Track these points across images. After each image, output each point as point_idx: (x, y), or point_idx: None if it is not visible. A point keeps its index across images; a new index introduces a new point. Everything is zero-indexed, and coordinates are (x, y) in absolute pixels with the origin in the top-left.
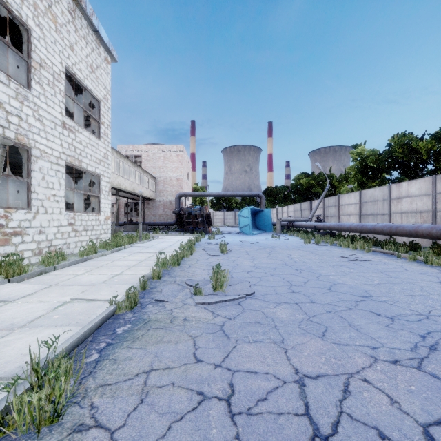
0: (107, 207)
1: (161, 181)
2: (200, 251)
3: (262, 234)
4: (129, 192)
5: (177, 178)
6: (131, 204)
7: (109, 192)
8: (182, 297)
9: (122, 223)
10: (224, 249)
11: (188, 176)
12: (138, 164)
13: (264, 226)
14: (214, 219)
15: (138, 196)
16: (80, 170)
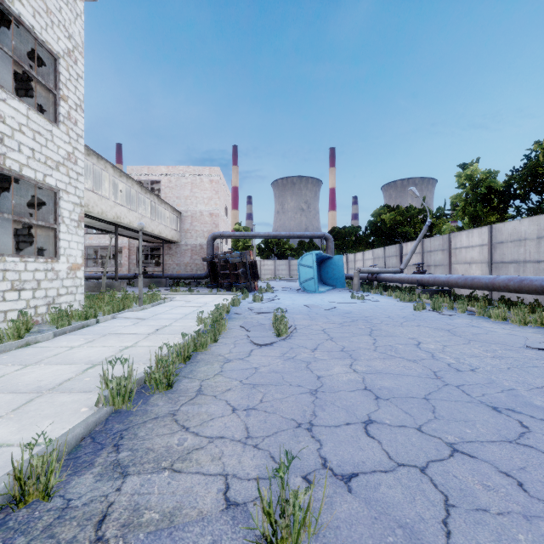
0: (76, 247)
1: (188, 217)
2: (235, 331)
3: (333, 292)
4: (137, 230)
5: (210, 213)
6: (148, 250)
7: (79, 222)
8: None
9: (133, 276)
10: (282, 329)
11: (226, 211)
12: (158, 195)
13: (333, 280)
14: (262, 270)
15: (154, 237)
16: (28, 183)
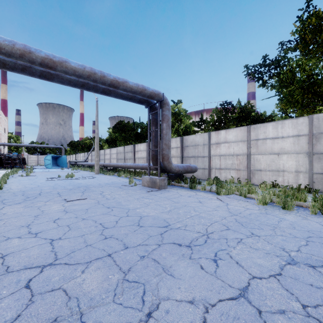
0: None
1: None
2: (20, 173)
3: (59, 168)
4: None
5: None
6: None
7: None
8: (18, 177)
9: None
10: (31, 171)
11: (5, 130)
12: None
13: (62, 164)
14: (29, 160)
15: None
16: None
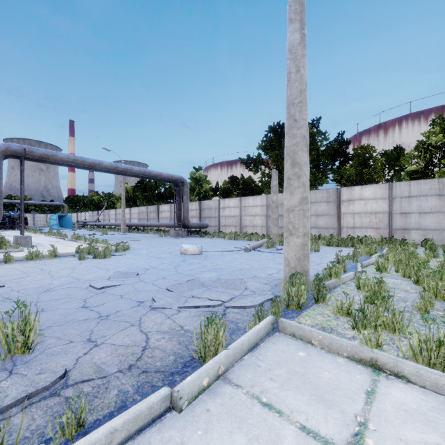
0: None
1: None
2: None
3: (66, 229)
4: None
5: None
6: None
7: None
8: None
9: None
10: (52, 231)
11: None
12: None
13: (67, 225)
14: None
15: None
16: None
